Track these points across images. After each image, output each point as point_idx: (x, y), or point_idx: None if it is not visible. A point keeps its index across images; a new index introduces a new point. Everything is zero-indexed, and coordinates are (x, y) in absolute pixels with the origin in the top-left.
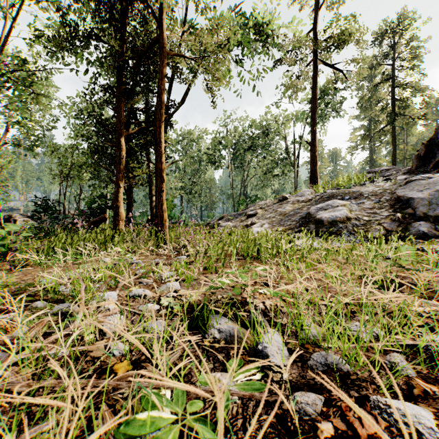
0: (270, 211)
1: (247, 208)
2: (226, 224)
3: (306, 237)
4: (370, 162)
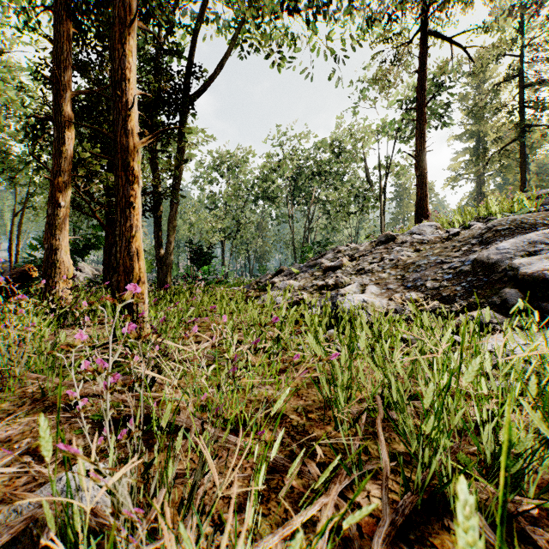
0: (368, 261)
1: (320, 256)
2: (287, 284)
3: None
4: (477, 198)
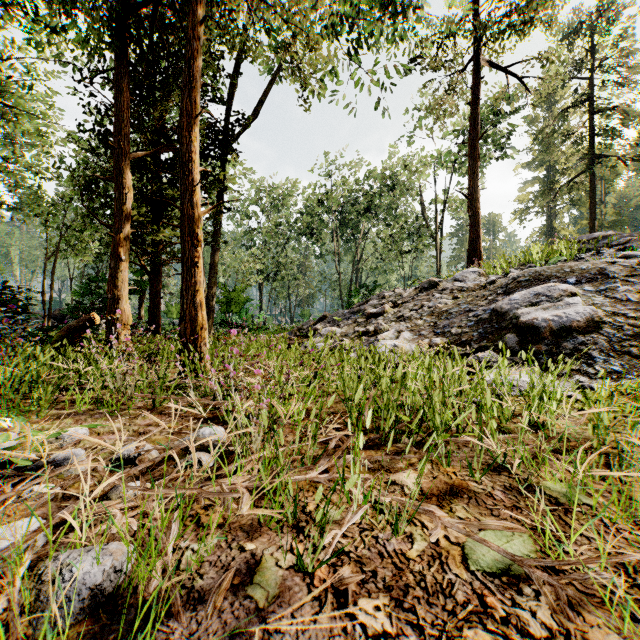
0: (409, 308)
1: (365, 302)
2: (330, 331)
3: (549, 377)
4: (548, 234)
